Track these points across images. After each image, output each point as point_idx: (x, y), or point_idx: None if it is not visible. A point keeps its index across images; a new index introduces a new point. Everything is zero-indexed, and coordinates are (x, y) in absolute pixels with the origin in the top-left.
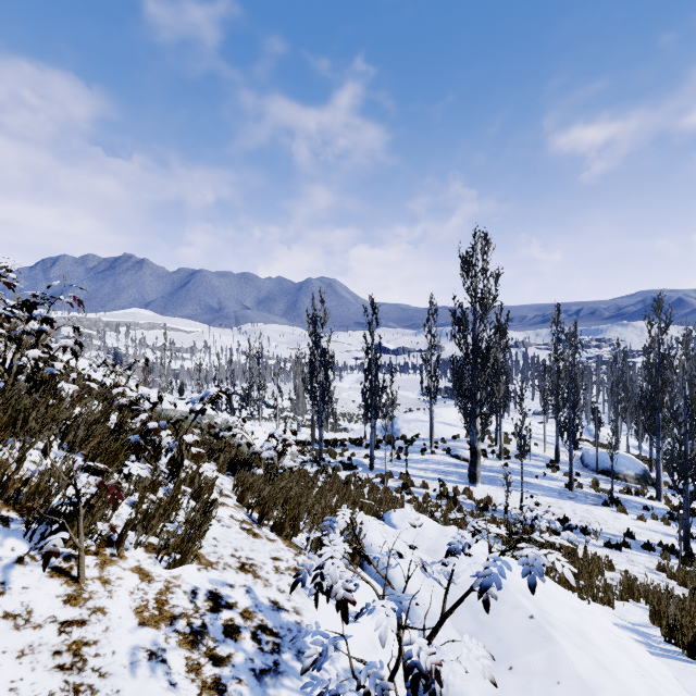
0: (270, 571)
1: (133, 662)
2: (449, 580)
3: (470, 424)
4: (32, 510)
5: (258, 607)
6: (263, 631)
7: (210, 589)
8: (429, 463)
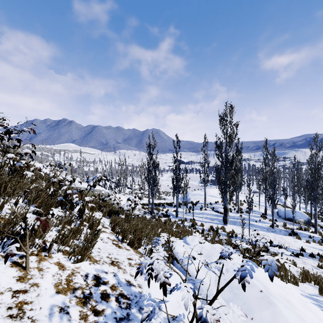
0: (126, 265)
1: (50, 314)
2: (221, 272)
3: (224, 196)
4: (3, 232)
5: (119, 284)
6: (122, 296)
7: (95, 274)
8: (204, 214)
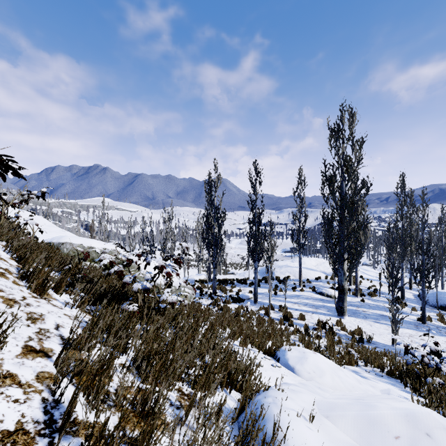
0: None
1: None
2: None
3: (338, 266)
4: None
5: None
6: None
7: None
8: (300, 298)
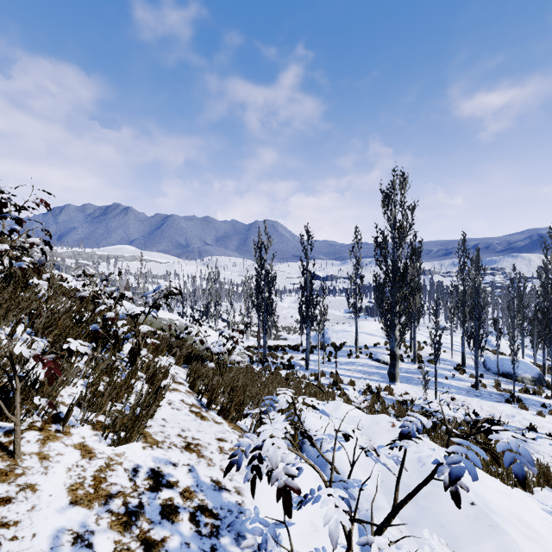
0: (214, 451)
1: (53, 547)
2: (401, 465)
3: (390, 332)
4: None
5: (199, 486)
6: (202, 512)
7: (152, 468)
8: (354, 365)
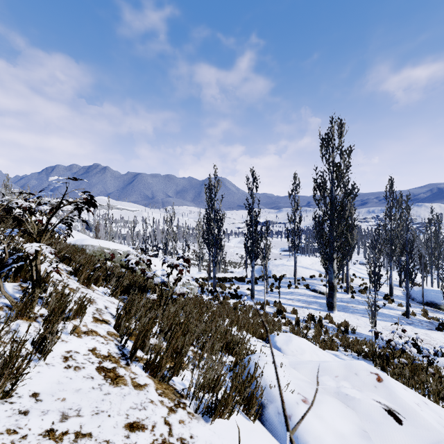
0: None
1: None
2: None
3: (328, 265)
4: None
5: None
6: None
7: None
8: (294, 295)
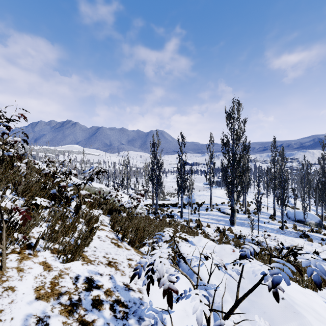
0: (125, 266)
1: None
2: (240, 275)
3: (231, 196)
4: None
5: (116, 288)
6: (118, 303)
7: (87, 276)
8: (209, 215)
